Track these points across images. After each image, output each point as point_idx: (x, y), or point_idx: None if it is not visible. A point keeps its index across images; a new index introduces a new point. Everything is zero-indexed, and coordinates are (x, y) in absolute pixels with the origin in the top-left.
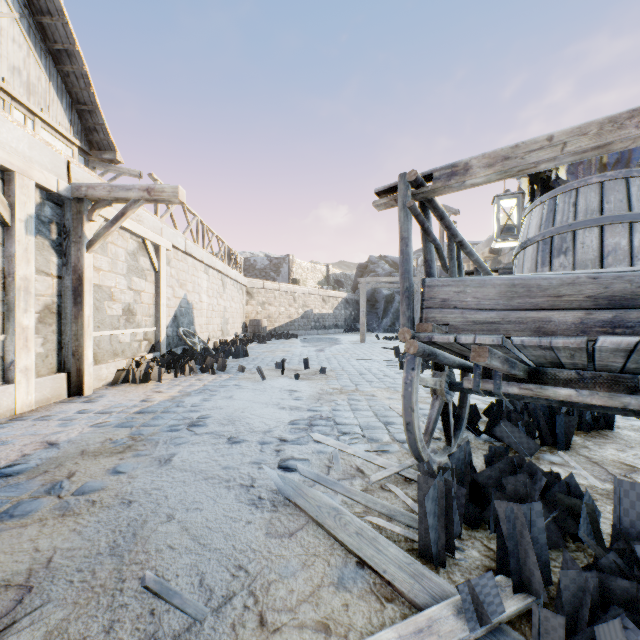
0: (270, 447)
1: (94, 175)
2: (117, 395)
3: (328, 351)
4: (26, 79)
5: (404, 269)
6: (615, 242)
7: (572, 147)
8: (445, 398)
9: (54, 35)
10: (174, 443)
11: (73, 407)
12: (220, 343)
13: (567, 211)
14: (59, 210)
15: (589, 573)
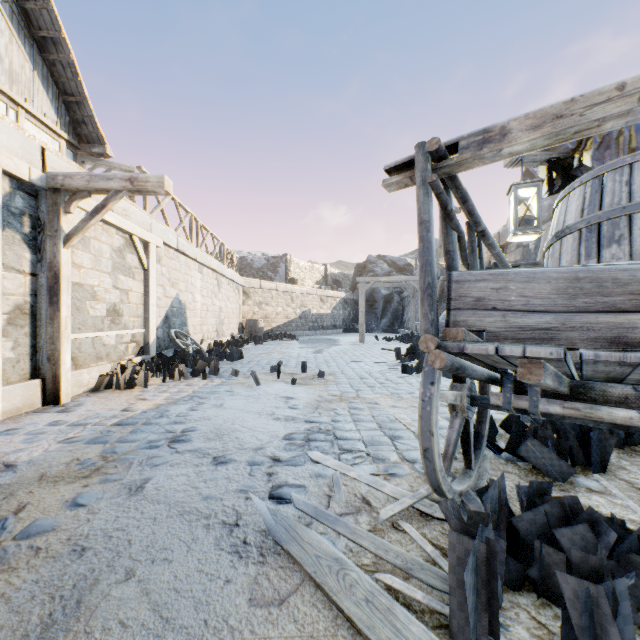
0: (261, 469)
1: (74, 165)
2: (97, 403)
3: (326, 353)
4: (8, 67)
5: (425, 260)
6: None
7: None
8: (466, 415)
9: (39, 21)
10: (150, 464)
11: (45, 418)
12: (215, 344)
13: (619, 191)
14: (33, 201)
15: None
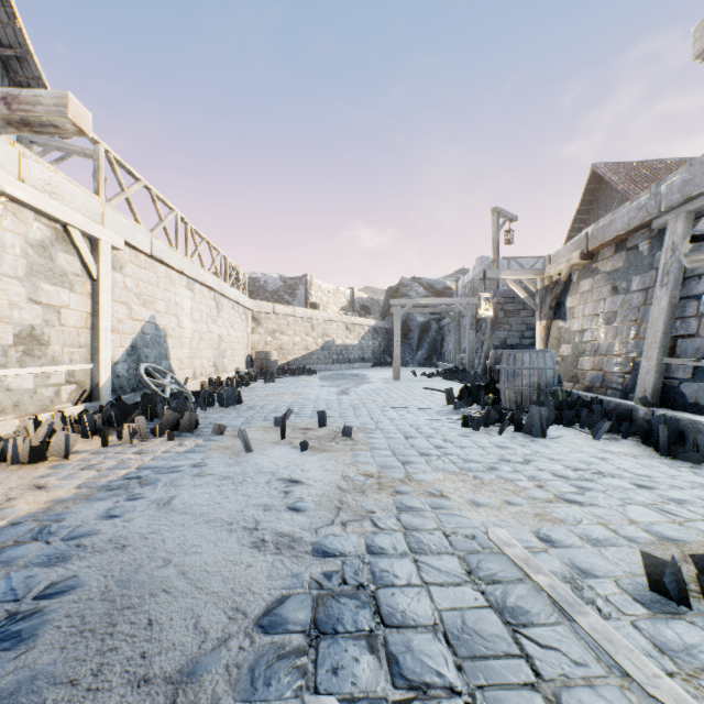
0: None
1: None
2: None
3: (354, 394)
4: None
5: None
6: None
7: None
8: None
9: None
10: None
11: None
12: (209, 383)
13: None
14: None
15: None
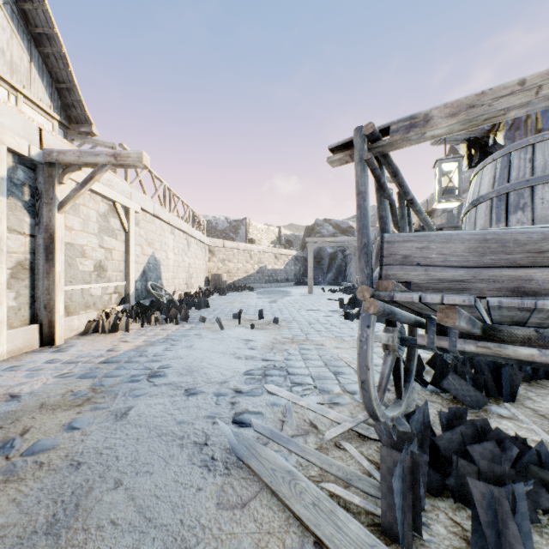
0: (225, 399)
1: (66, 142)
2: (86, 345)
3: (280, 302)
4: (9, 59)
5: (362, 224)
6: None
7: (548, 90)
8: (397, 353)
9: (35, 20)
10: (133, 395)
11: (43, 357)
12: (185, 295)
13: (523, 167)
14: (32, 174)
15: None
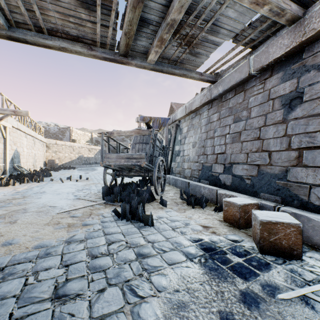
0: (70, 194)
1: None
2: None
3: (90, 173)
4: None
5: (102, 151)
6: (140, 147)
7: (127, 134)
8: (115, 177)
9: None
10: (39, 196)
11: None
12: (34, 171)
13: (136, 140)
14: None
15: (121, 193)
